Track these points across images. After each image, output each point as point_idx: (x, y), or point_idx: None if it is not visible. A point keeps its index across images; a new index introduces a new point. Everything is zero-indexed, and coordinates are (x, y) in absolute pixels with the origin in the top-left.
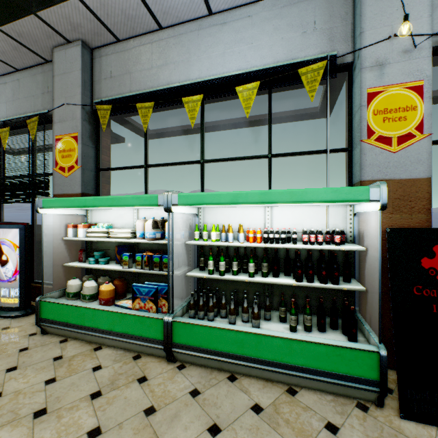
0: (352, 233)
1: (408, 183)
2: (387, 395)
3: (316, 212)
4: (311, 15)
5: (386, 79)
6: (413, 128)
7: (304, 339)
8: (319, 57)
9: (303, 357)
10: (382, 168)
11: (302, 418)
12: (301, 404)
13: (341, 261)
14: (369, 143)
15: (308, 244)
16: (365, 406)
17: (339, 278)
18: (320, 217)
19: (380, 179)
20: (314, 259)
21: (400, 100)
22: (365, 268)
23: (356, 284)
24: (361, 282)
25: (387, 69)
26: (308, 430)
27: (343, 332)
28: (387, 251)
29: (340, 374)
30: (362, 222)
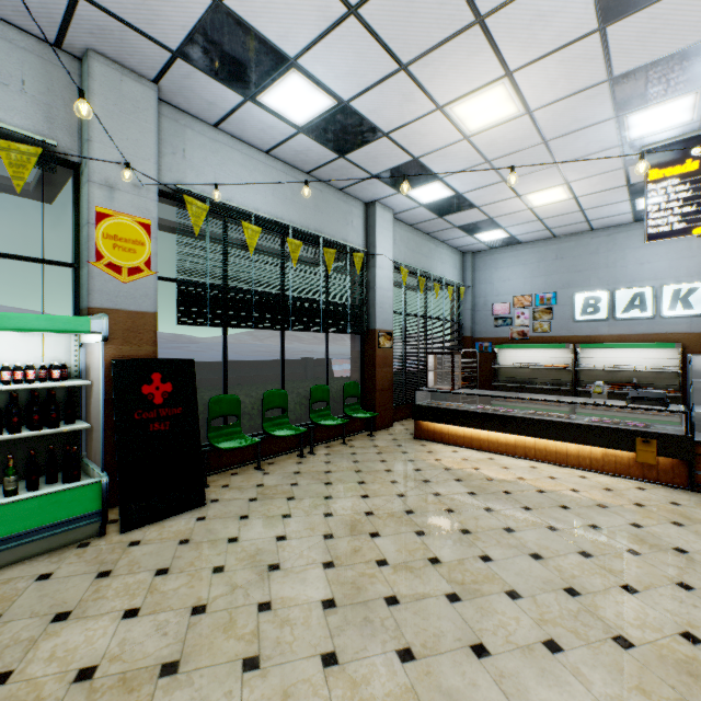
0: (79, 367)
1: (139, 316)
2: (114, 525)
3: (27, 341)
4: (18, 68)
5: (117, 205)
6: (142, 263)
7: (6, 501)
8: (31, 136)
9: (5, 525)
10: (114, 297)
11: (3, 591)
12: (1, 581)
13: (64, 402)
14: (99, 267)
15: (12, 384)
16: (88, 543)
17: (62, 422)
18: (33, 349)
19: (111, 308)
20: (23, 405)
21: (131, 232)
22: (95, 405)
23: (82, 423)
24: (89, 422)
25: (119, 195)
26: (12, 594)
27: (64, 482)
28: (113, 382)
29: (58, 521)
30: (91, 354)
